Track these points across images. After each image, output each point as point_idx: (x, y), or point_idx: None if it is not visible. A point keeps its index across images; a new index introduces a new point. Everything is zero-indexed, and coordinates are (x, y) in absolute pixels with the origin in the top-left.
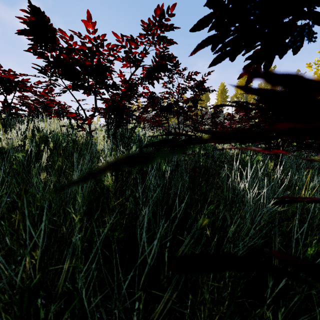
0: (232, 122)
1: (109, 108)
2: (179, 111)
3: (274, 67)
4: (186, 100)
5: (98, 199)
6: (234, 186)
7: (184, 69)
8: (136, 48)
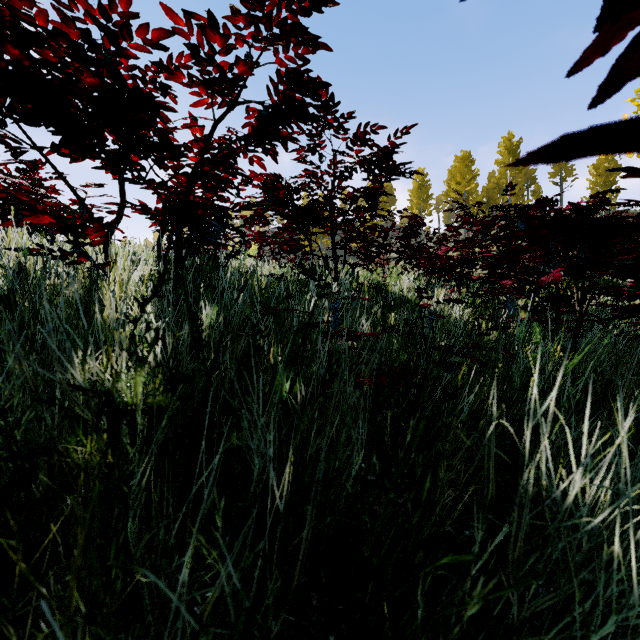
0: (453, 246)
1: (163, 208)
2: (335, 220)
3: (518, 141)
4: (351, 196)
5: (49, 512)
6: (543, 492)
7: (348, 118)
8: (225, 51)
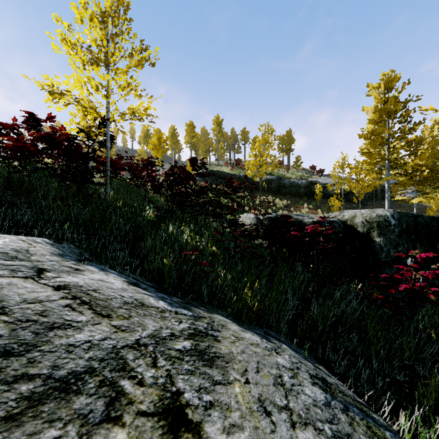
0: None
1: None
2: None
3: (222, 120)
4: None
5: None
6: None
7: None
8: None
